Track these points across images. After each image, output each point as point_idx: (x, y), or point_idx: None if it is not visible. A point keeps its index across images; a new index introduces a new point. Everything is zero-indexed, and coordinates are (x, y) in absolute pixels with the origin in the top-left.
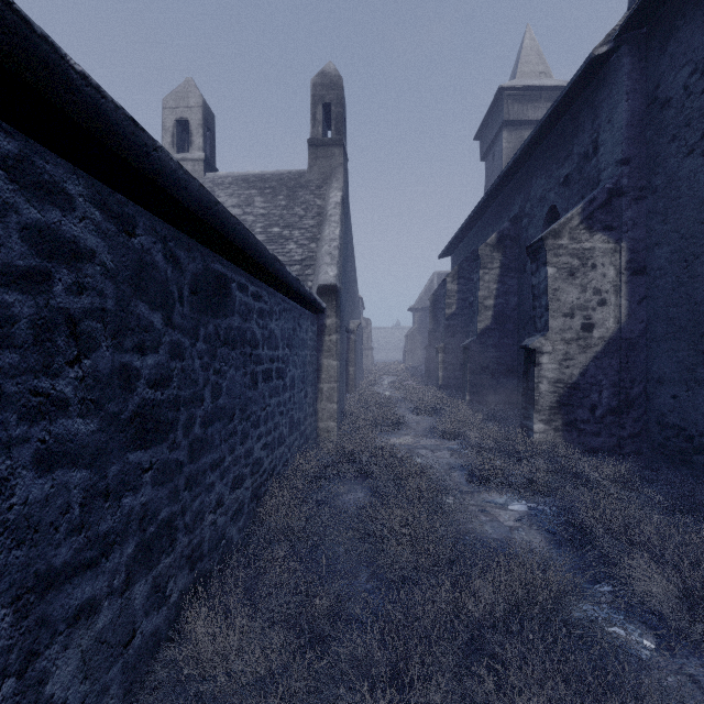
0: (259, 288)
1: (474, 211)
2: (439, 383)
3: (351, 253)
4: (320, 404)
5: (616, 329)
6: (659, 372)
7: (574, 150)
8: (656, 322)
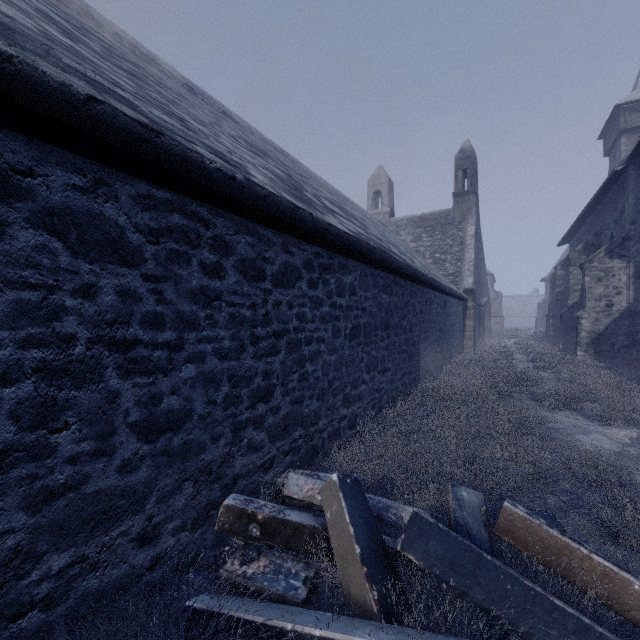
0: (450, 299)
1: (575, 222)
2: (550, 340)
3: (481, 254)
4: (465, 341)
5: (627, 306)
6: None
7: (618, 206)
8: None
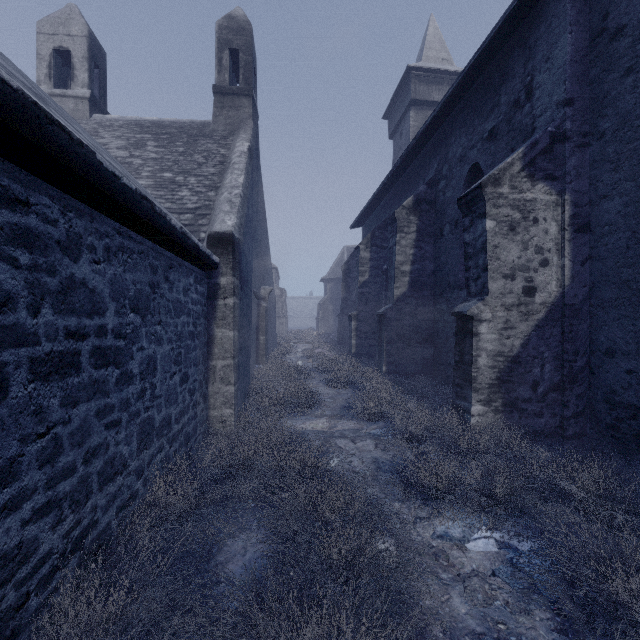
0: (17, 184)
1: (388, 177)
2: (352, 351)
3: (262, 216)
4: (212, 386)
5: (559, 293)
6: (608, 342)
7: (502, 99)
8: (603, 286)
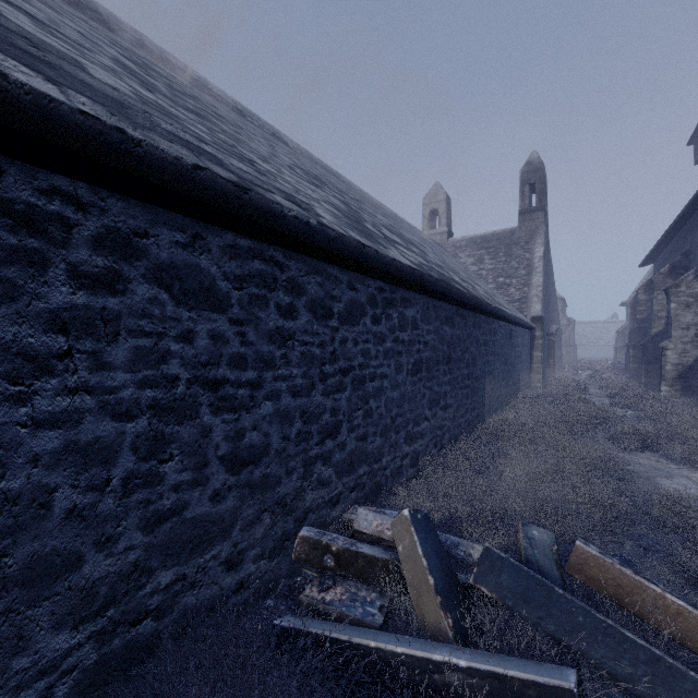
0: (515, 329)
1: (660, 240)
2: (630, 373)
3: (550, 277)
4: (532, 374)
5: None
6: None
7: None
8: None
